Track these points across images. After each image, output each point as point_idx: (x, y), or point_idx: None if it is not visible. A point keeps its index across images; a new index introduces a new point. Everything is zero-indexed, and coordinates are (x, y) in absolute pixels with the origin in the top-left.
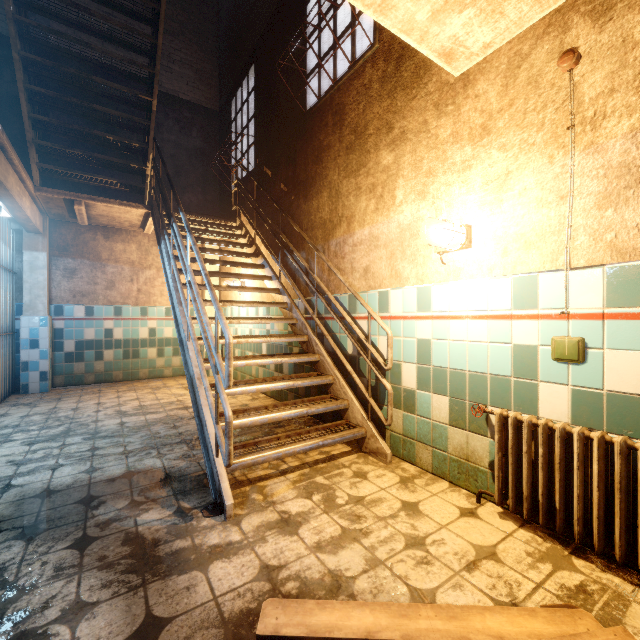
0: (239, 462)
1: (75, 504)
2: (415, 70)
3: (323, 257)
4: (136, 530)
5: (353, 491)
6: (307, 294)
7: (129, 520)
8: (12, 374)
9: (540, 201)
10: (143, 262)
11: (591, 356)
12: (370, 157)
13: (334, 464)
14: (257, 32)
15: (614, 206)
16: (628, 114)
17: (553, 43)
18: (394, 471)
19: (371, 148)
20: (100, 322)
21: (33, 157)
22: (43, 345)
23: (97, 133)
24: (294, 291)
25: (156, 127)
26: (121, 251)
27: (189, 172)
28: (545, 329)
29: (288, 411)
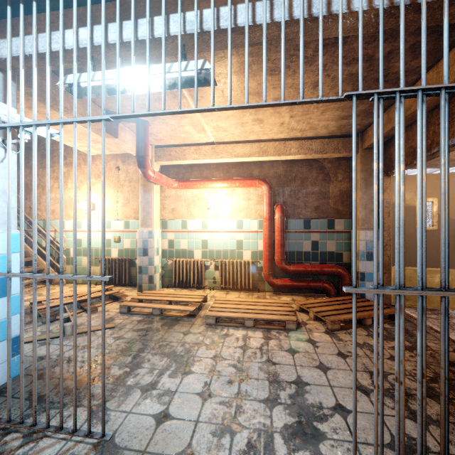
0: None
1: None
2: None
3: (28, 203)
4: None
5: (50, 292)
6: None
7: None
8: None
9: (112, 201)
10: None
11: (122, 240)
12: (55, 165)
13: (39, 289)
14: None
15: (126, 207)
16: (128, 187)
17: (115, 162)
18: (67, 286)
19: (56, 161)
20: None
21: None
22: None
23: None
24: None
25: None
26: None
27: None
28: (113, 234)
29: None
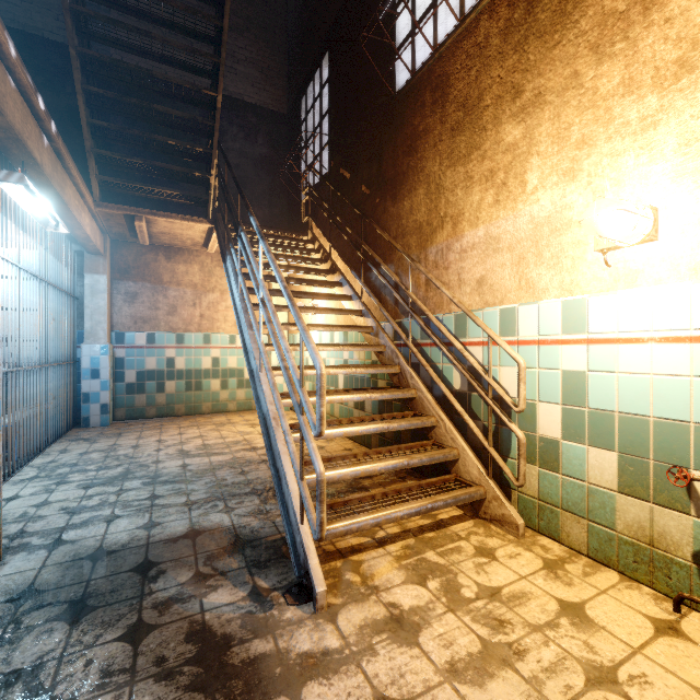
0: (329, 530)
1: (130, 572)
2: (558, 7)
3: (421, 268)
4: (202, 618)
5: (482, 578)
6: (396, 316)
7: (193, 602)
8: (73, 406)
9: None
10: (206, 284)
11: None
12: (486, 135)
13: (446, 534)
14: (332, 13)
15: None
16: None
17: None
18: (531, 549)
19: (488, 123)
20: (162, 351)
21: (92, 169)
22: (104, 375)
23: (158, 138)
24: (379, 313)
25: (220, 135)
26: (183, 273)
27: (254, 183)
28: None
29: (385, 462)
